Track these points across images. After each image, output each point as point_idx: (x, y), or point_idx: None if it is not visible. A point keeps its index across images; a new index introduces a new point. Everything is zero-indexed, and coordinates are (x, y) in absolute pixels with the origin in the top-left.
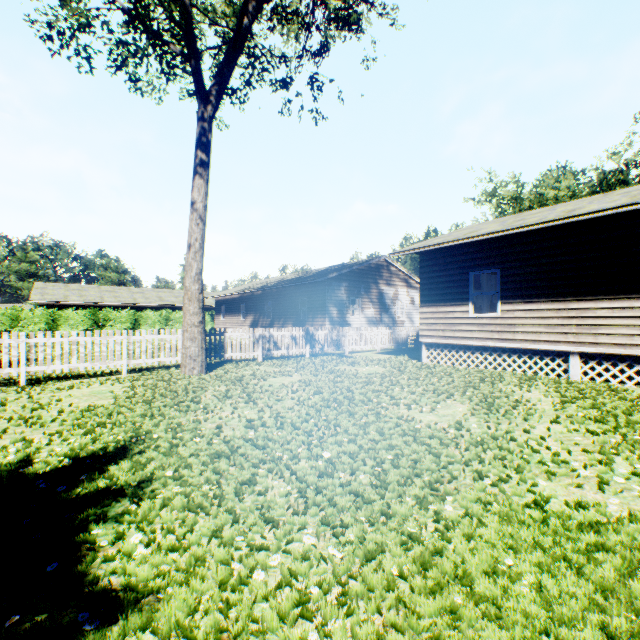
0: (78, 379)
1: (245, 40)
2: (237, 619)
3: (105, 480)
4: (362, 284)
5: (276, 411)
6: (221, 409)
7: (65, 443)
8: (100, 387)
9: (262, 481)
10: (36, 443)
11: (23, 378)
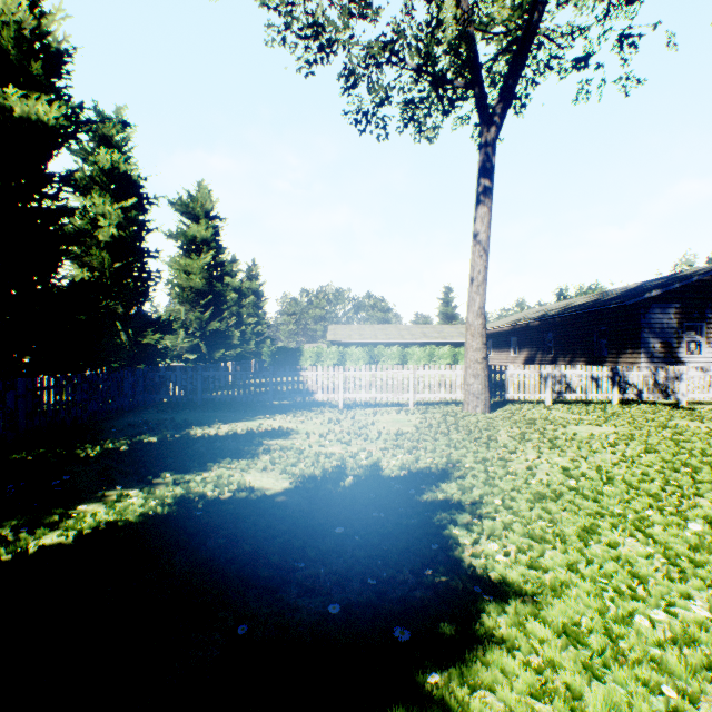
0: (375, 407)
1: (533, 37)
2: (629, 649)
3: (442, 493)
4: (708, 302)
5: (594, 464)
6: (523, 451)
7: (393, 458)
8: (396, 416)
9: (606, 534)
10: (376, 454)
11: (341, 403)
